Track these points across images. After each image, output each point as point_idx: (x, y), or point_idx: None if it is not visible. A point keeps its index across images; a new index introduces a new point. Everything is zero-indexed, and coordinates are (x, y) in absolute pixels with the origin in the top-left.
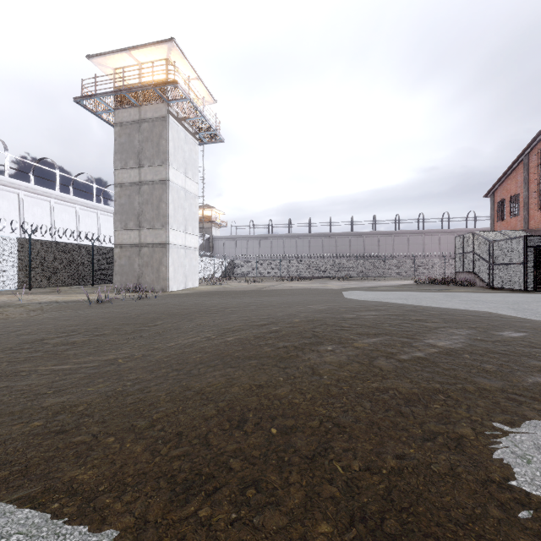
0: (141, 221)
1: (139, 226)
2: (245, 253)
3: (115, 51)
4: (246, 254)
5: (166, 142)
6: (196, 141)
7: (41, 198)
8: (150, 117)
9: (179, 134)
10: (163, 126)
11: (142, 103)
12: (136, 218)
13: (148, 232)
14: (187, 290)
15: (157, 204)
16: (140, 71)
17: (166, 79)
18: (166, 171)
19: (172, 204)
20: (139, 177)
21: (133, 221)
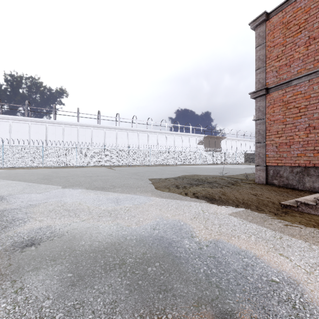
0: None
1: None
2: None
3: None
4: None
5: None
6: None
7: (234, 140)
8: None
9: None
10: None
11: None
12: None
13: None
14: None
15: None
16: None
17: None
18: None
19: None
20: None
21: None
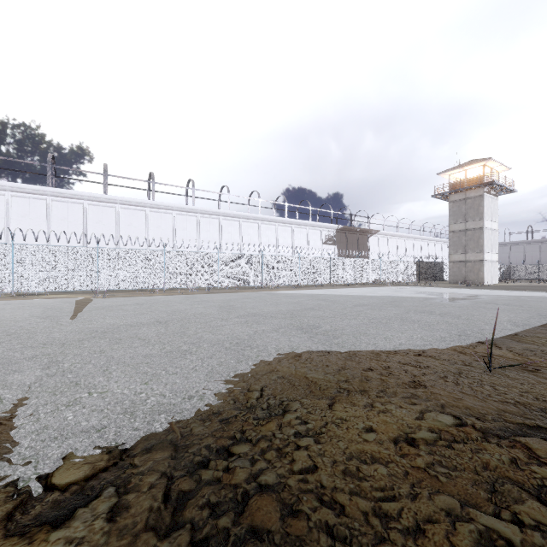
0: (466, 249)
1: (464, 252)
2: (521, 257)
3: (453, 169)
4: (522, 259)
5: (482, 208)
6: (496, 198)
7: (393, 237)
8: (472, 196)
9: (488, 200)
10: (481, 200)
11: (467, 190)
12: (463, 248)
13: (470, 255)
14: (494, 285)
15: (477, 240)
16: (465, 173)
17: (482, 176)
18: (482, 223)
19: (486, 239)
20: (464, 227)
21: (461, 249)
